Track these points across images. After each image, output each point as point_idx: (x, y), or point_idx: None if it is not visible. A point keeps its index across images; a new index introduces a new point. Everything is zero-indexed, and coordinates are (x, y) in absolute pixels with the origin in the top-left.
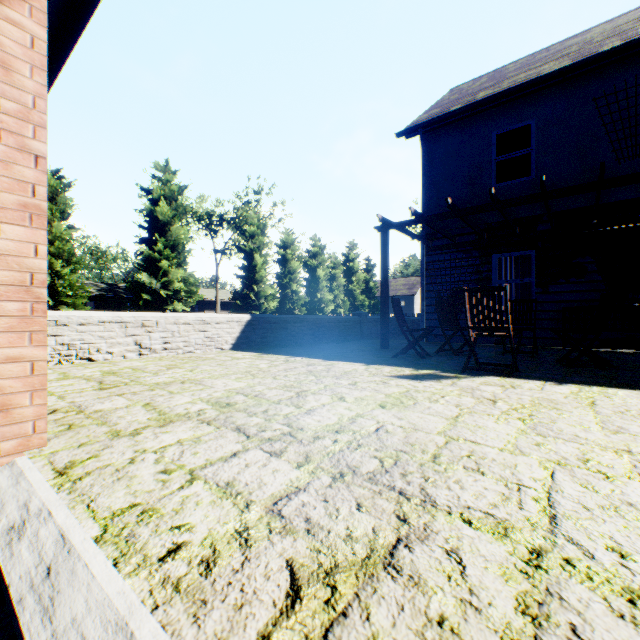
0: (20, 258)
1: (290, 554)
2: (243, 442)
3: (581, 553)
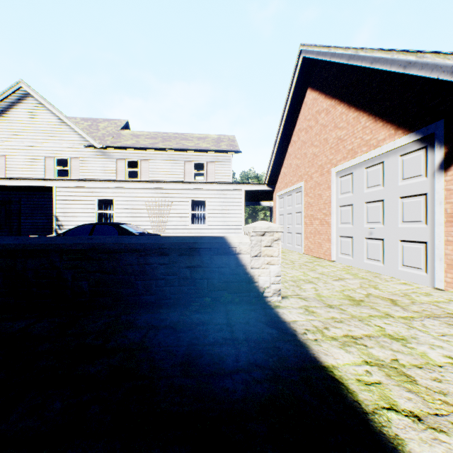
0: None
1: (402, 300)
2: None
3: (389, 320)
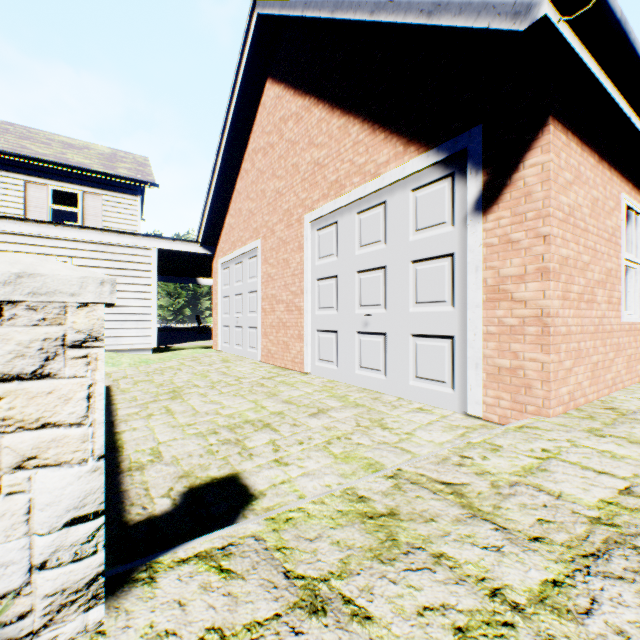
0: (535, 301)
1: (472, 484)
2: (638, 476)
3: None
